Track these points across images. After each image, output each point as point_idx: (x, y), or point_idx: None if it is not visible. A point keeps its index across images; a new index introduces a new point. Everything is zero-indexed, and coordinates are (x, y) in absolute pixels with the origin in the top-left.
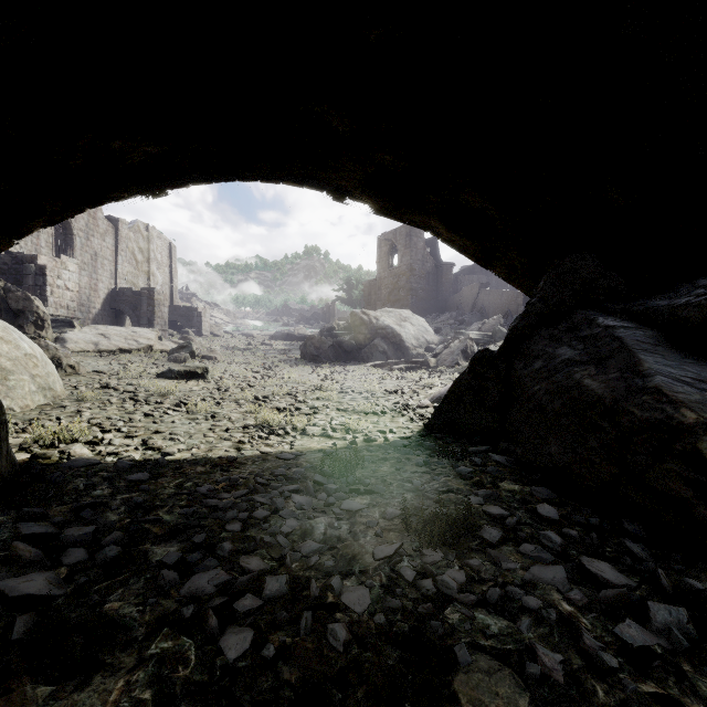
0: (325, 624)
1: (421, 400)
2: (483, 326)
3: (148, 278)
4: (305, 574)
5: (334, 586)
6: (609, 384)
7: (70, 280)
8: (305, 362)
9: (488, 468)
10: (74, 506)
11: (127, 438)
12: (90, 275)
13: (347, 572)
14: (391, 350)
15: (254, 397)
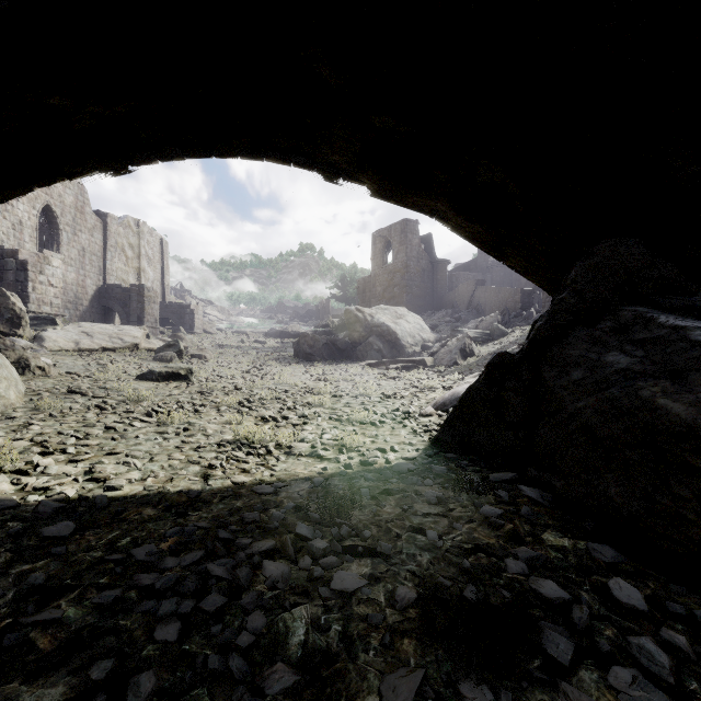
0: None
1: (422, 406)
2: (480, 324)
3: (139, 275)
4: None
5: None
6: None
7: (53, 275)
8: (298, 361)
9: (522, 510)
10: None
11: (71, 462)
12: (77, 271)
13: None
14: (386, 348)
15: (238, 402)
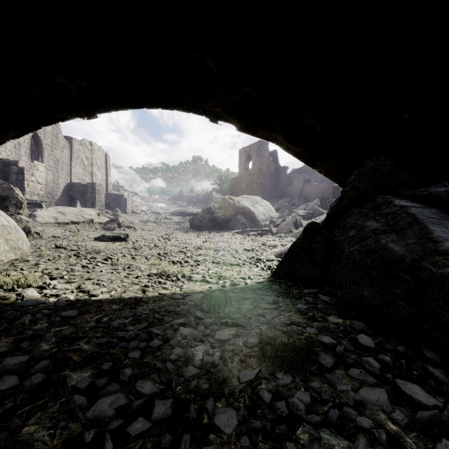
0: (200, 446)
1: (268, 255)
2: (307, 207)
3: (92, 176)
4: (186, 397)
5: (208, 408)
6: (408, 248)
7: (40, 177)
8: (192, 230)
9: (319, 306)
10: (17, 338)
11: (67, 283)
12: (53, 174)
13: (219, 394)
14: (248, 222)
15: (158, 253)
